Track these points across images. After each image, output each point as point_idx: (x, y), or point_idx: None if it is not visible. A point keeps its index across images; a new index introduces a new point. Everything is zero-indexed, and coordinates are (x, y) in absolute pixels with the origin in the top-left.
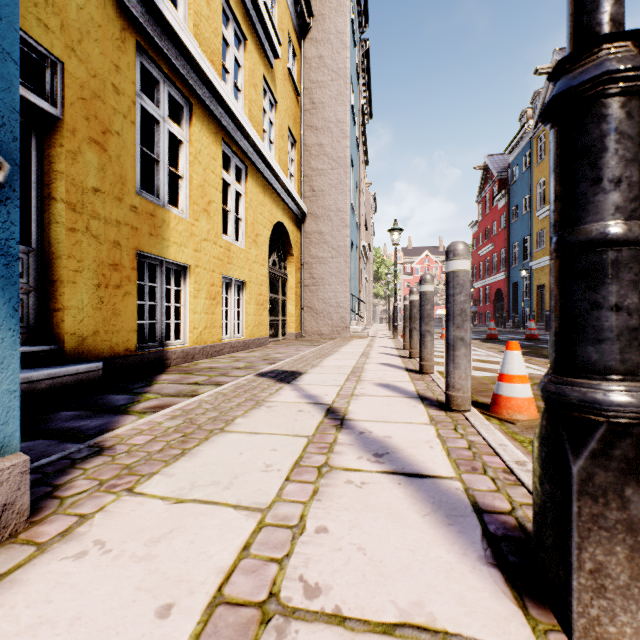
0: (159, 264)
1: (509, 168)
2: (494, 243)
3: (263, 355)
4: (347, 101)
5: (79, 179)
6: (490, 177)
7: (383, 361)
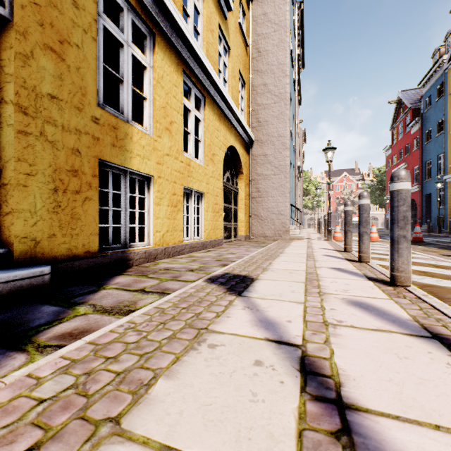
0: (123, 174)
1: (422, 99)
2: (407, 162)
3: (217, 255)
4: (287, 46)
5: (31, 83)
6: (403, 108)
7: (333, 265)
